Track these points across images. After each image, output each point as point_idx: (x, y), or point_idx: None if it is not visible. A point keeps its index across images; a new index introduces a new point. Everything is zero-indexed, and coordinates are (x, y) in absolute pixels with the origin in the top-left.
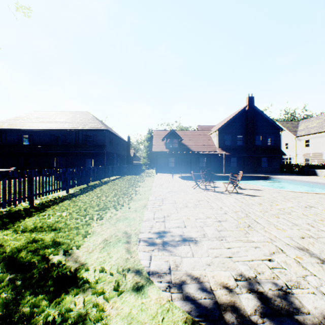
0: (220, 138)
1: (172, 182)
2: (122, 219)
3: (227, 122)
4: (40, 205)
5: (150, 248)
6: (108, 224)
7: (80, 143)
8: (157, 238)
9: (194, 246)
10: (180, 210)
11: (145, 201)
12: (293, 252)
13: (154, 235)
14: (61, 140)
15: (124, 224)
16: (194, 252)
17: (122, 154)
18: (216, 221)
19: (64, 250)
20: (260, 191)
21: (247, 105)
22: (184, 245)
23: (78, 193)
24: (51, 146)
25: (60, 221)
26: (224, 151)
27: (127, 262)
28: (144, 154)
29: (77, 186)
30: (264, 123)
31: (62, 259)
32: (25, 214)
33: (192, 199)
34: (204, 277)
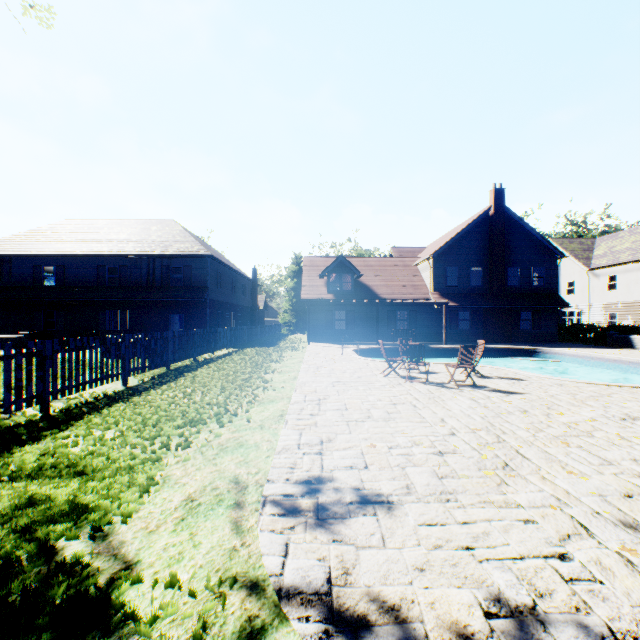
0: (436, 272)
1: (340, 361)
2: (231, 447)
3: (452, 239)
4: (62, 413)
5: (286, 523)
6: (201, 460)
7: (157, 282)
8: (304, 497)
9: (385, 516)
10: (355, 427)
11: (284, 405)
12: (614, 534)
13: (298, 489)
14: (119, 276)
15: (235, 458)
16: (386, 533)
17: (241, 304)
18: (434, 453)
19: (94, 526)
20: (522, 381)
21: (492, 207)
22: (364, 513)
23: (147, 386)
24: (100, 289)
25: (97, 451)
26: (446, 299)
27: (233, 559)
28: (285, 304)
29: (145, 370)
30: (526, 242)
31: (84, 551)
32: (26, 435)
33: (380, 401)
34: (412, 604)
